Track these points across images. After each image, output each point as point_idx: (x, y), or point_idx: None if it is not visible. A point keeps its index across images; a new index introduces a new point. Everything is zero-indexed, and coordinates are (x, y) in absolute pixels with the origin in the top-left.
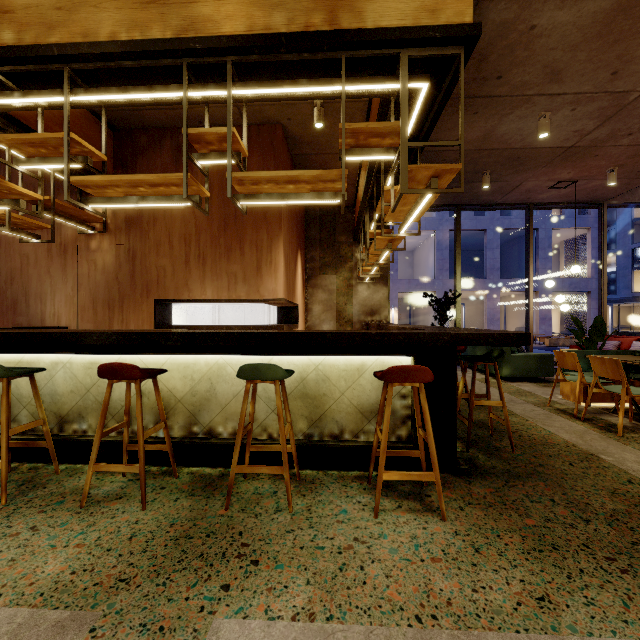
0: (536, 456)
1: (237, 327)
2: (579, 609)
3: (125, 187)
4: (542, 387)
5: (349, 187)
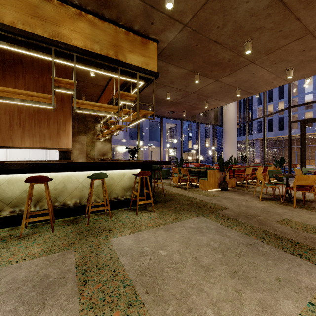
0: (170, 197)
1: (46, 161)
2: (183, 217)
3: (12, 93)
4: (167, 180)
5: (95, 97)
